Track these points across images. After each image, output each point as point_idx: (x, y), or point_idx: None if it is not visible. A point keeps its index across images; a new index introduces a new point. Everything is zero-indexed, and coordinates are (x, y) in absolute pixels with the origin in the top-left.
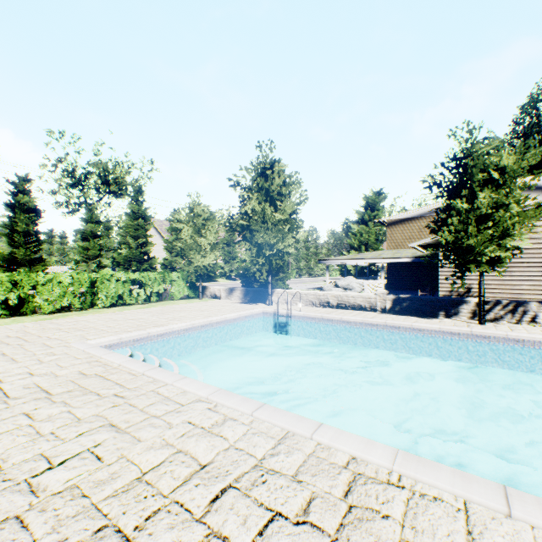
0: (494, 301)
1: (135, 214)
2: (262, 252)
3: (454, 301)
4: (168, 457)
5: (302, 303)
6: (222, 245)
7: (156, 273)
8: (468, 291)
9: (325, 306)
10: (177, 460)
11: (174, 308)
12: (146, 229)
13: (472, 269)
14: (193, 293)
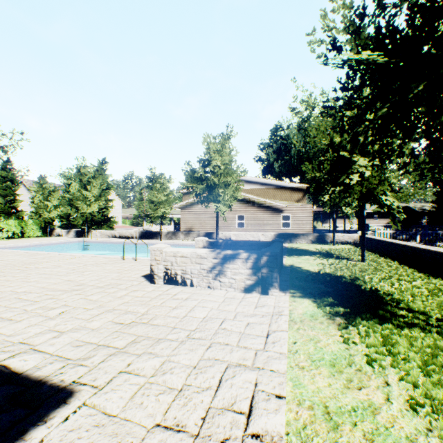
0: (170, 232)
1: (4, 178)
2: (79, 211)
3: (159, 233)
4: (2, 255)
5: (105, 236)
6: (64, 205)
7: (16, 222)
8: (191, 230)
9: (114, 237)
10: (4, 255)
11: (26, 240)
12: (15, 190)
13: (153, 220)
14: (44, 233)
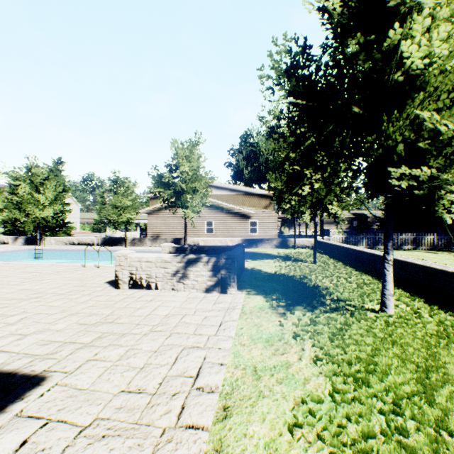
0: (136, 238)
1: None
2: (30, 216)
3: (124, 239)
4: None
5: (61, 244)
6: (10, 209)
7: None
8: (159, 236)
9: (73, 244)
10: None
11: None
12: None
13: (117, 225)
14: None
